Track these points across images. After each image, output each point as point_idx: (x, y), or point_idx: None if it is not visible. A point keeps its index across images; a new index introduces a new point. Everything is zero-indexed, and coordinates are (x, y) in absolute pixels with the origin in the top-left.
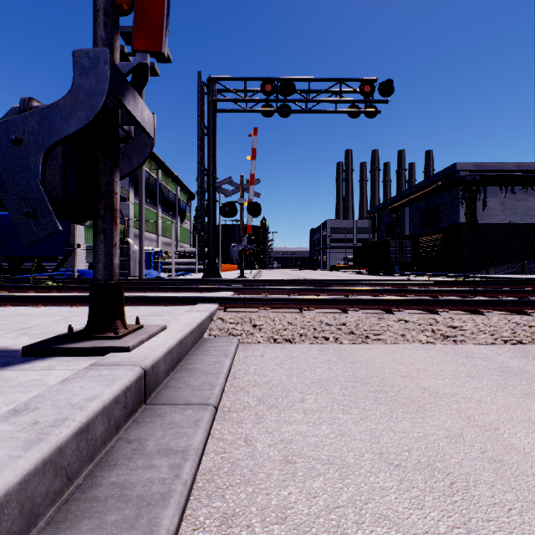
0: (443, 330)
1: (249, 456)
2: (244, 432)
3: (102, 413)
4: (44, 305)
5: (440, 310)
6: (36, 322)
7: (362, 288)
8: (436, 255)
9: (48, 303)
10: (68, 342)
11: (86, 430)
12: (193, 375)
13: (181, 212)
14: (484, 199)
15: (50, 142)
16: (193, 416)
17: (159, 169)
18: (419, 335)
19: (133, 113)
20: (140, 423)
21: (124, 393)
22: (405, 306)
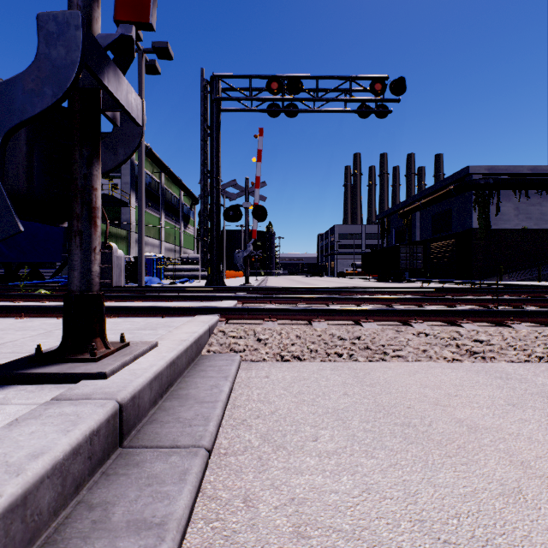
0: (469, 345)
1: (249, 525)
2: (243, 486)
3: (51, 474)
4: (28, 316)
5: (462, 322)
6: (12, 337)
7: (375, 297)
8: (448, 261)
9: (33, 313)
10: (34, 366)
11: (22, 505)
12: (185, 404)
13: (185, 217)
14: (497, 203)
15: (9, 124)
16: (179, 466)
17: (161, 172)
18: (443, 351)
19: (115, 94)
20: (111, 476)
21: (88, 439)
22: (423, 317)
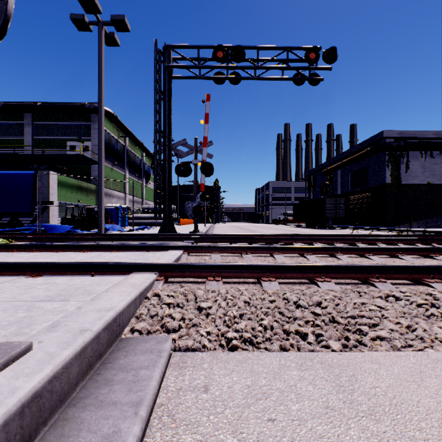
0: None
1: None
2: None
3: None
4: None
5: (431, 281)
6: None
7: (318, 247)
8: (365, 211)
9: None
10: None
11: None
12: None
13: (146, 174)
14: (407, 162)
15: None
16: None
17: (126, 136)
18: (434, 329)
19: None
20: None
21: None
22: (384, 274)
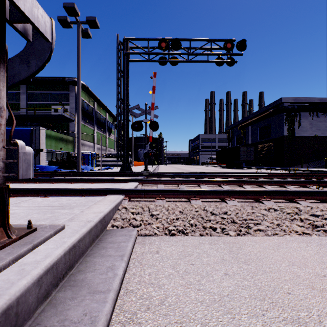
0: (310, 220)
1: None
2: None
3: None
4: None
5: (299, 200)
6: None
7: (230, 180)
8: (269, 156)
9: None
10: None
11: None
12: (77, 296)
13: (109, 129)
14: (299, 120)
15: None
16: None
17: (94, 101)
18: (293, 225)
19: (15, 1)
20: None
21: None
22: (270, 196)
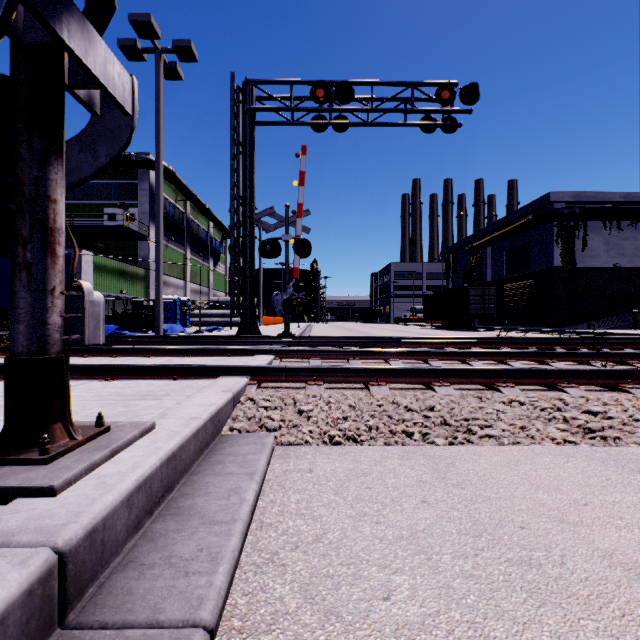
0: (581, 419)
1: None
2: None
3: None
4: None
5: (566, 386)
6: None
7: (445, 351)
8: (525, 305)
9: None
10: None
11: None
12: (185, 528)
13: (215, 253)
14: (584, 237)
15: None
16: None
17: (186, 200)
18: (548, 429)
19: (83, 59)
20: None
21: None
22: (514, 379)
